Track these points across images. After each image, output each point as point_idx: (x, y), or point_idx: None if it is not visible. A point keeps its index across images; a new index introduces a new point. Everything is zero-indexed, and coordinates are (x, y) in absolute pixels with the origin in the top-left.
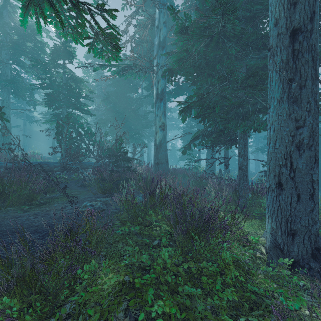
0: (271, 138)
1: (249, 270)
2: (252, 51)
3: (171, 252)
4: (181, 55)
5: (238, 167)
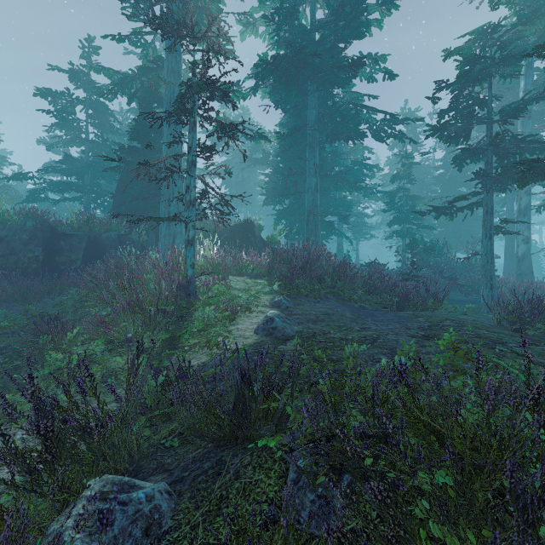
0: None
1: None
2: None
3: None
4: None
5: None
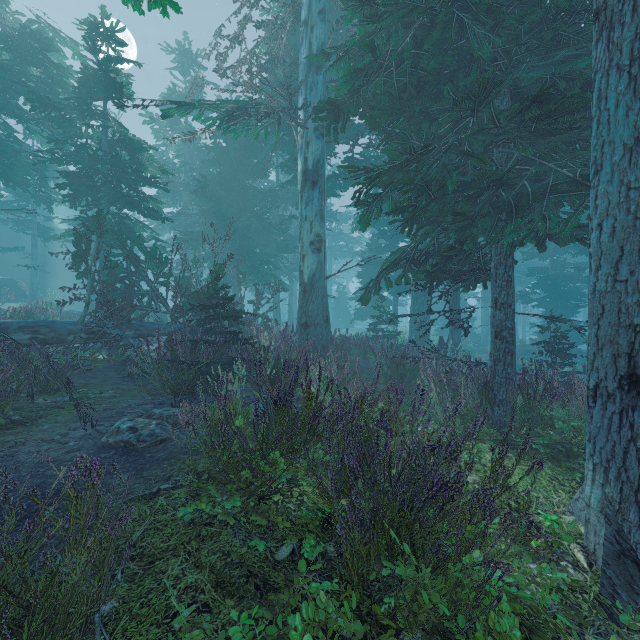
0: (602, 253)
1: (559, 637)
2: (528, 57)
3: (327, 610)
4: (359, 63)
5: (493, 332)
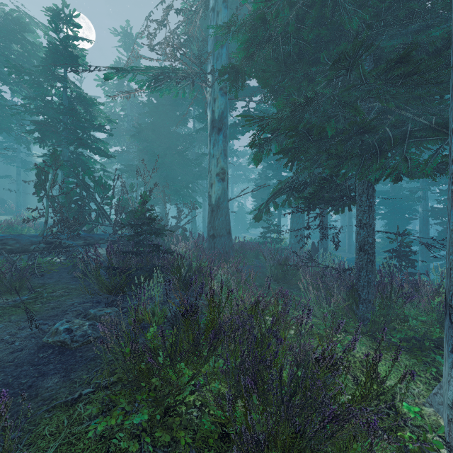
0: None
1: None
2: (386, 31)
3: None
4: (253, 35)
5: (358, 246)
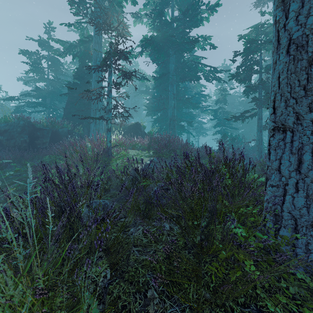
0: None
1: None
2: None
3: None
4: None
5: None
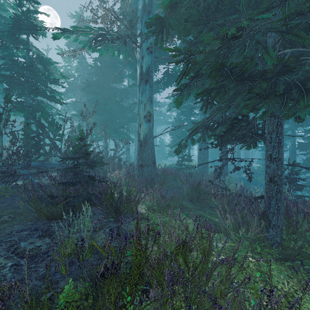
0: None
1: None
2: None
3: None
4: None
5: (268, 177)
